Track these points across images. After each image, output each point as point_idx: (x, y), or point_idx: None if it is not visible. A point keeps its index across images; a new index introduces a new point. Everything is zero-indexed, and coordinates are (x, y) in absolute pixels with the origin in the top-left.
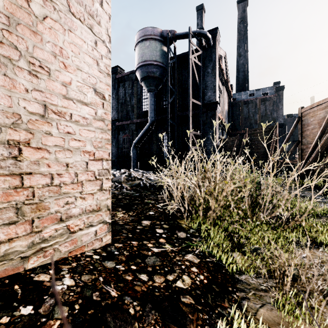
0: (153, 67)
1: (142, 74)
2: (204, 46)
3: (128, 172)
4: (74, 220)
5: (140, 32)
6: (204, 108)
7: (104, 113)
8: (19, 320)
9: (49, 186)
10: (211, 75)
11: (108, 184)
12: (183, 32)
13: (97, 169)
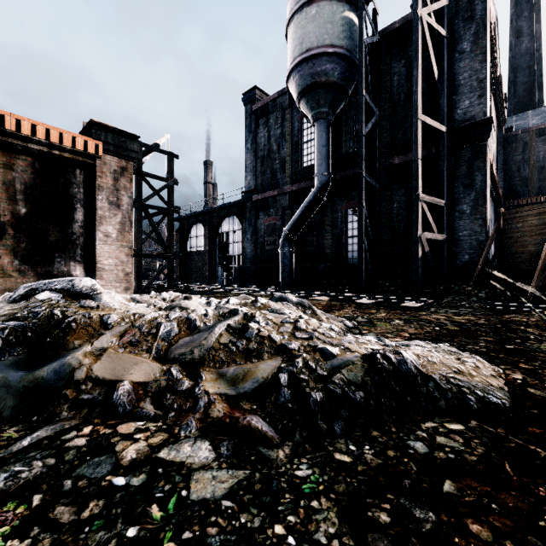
0: (325, 62)
1: (302, 82)
2: None
3: (246, 313)
4: None
5: None
6: (452, 140)
7: None
8: None
9: None
10: (471, 55)
11: None
12: None
13: None
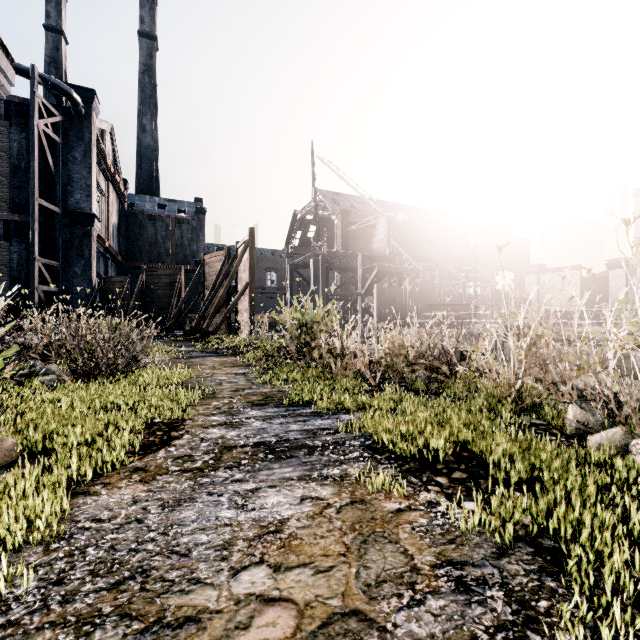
0: None
1: None
2: (67, 108)
3: None
4: None
5: None
6: (68, 218)
7: None
8: None
9: None
10: (82, 164)
11: None
12: (18, 64)
13: None
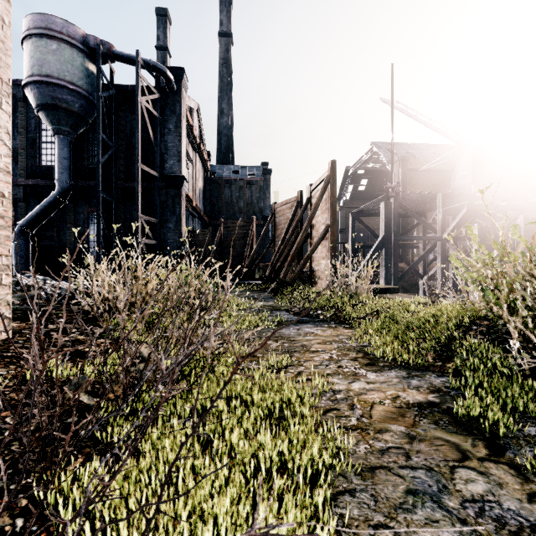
0: (67, 93)
1: (41, 98)
2: (163, 87)
3: (14, 279)
4: None
5: (35, 16)
6: (164, 182)
7: (4, 210)
8: None
9: None
10: (174, 134)
11: (9, 279)
12: (128, 54)
13: None
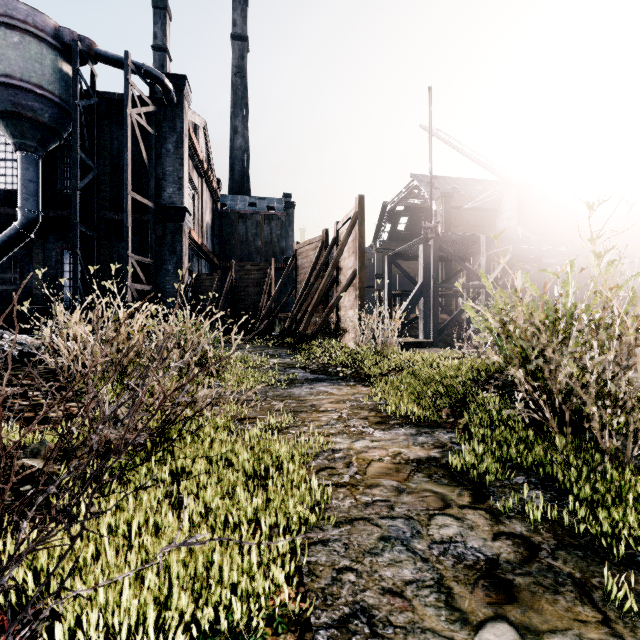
0: (33, 99)
1: None
2: (160, 98)
3: None
4: None
5: None
6: (161, 214)
7: None
8: None
9: None
10: (174, 156)
11: None
12: (114, 54)
13: None
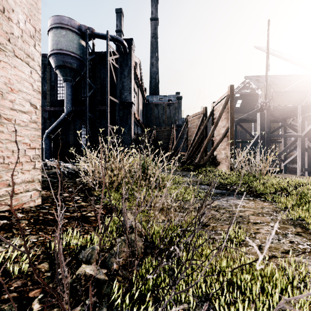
0: (70, 58)
1: (57, 62)
2: (121, 51)
3: (44, 162)
4: (17, 186)
5: (54, 17)
6: (121, 106)
7: (36, 117)
8: (2, 224)
9: (2, 164)
10: (127, 78)
11: (39, 165)
12: (102, 33)
13: (32, 155)
